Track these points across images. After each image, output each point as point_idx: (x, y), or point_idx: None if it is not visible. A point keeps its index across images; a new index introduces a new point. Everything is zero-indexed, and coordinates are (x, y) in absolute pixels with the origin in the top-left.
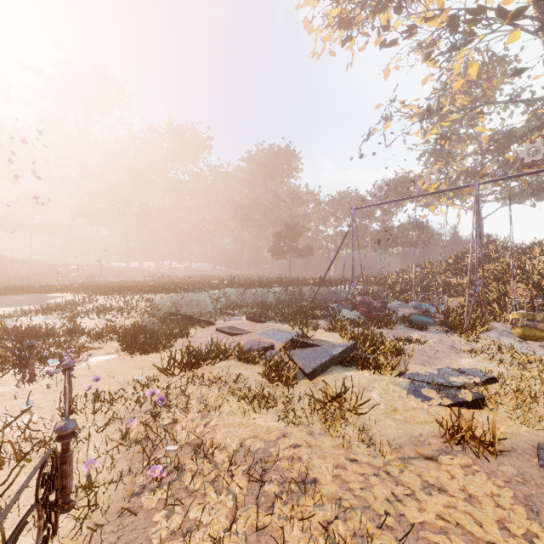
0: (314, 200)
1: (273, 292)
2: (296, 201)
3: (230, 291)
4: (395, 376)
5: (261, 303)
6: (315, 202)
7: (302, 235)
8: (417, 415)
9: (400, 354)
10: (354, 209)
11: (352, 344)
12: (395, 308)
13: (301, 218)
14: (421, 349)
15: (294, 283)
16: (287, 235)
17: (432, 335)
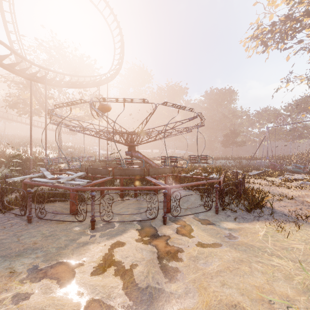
0: (245, 115)
1: (229, 162)
2: (235, 117)
3: (210, 161)
4: (276, 177)
5: (225, 165)
6: (246, 116)
7: (239, 135)
8: (278, 180)
9: (281, 176)
10: (267, 127)
11: (264, 171)
12: (290, 168)
13: (237, 125)
14: (289, 176)
15: (238, 158)
16: (231, 136)
17: (298, 174)
